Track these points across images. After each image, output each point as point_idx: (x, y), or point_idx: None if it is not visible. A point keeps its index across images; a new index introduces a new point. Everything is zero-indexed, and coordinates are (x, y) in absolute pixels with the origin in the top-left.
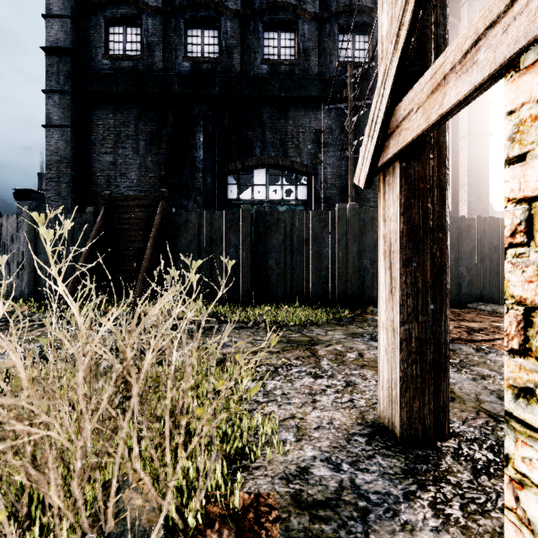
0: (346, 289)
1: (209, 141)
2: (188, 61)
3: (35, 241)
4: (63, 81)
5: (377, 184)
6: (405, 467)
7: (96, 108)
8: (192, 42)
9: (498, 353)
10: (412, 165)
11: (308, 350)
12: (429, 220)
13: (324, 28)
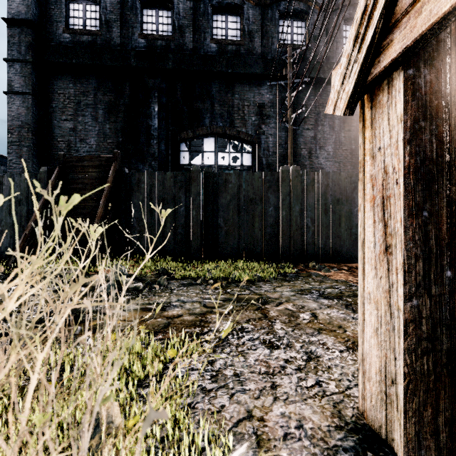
0: (289, 245)
1: (163, 111)
2: (144, 38)
3: None
4: (24, 52)
5: (312, 153)
6: None
7: (57, 78)
8: (148, 21)
9: None
10: (422, 72)
11: (258, 311)
12: (446, 151)
13: (267, 13)
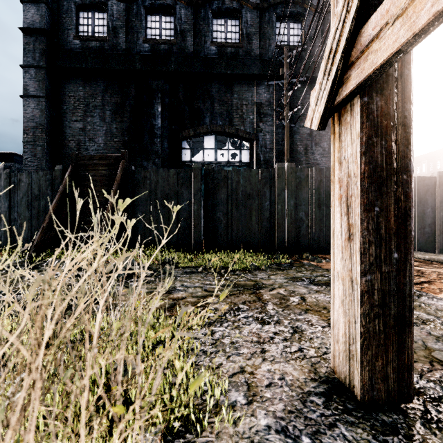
0: (285, 238)
1: (166, 111)
2: (148, 43)
3: (10, 196)
4: (38, 58)
5: (308, 149)
6: (374, 441)
7: (68, 82)
8: (152, 26)
9: (429, 296)
10: (374, 99)
11: (253, 295)
12: (393, 160)
13: (264, 16)
